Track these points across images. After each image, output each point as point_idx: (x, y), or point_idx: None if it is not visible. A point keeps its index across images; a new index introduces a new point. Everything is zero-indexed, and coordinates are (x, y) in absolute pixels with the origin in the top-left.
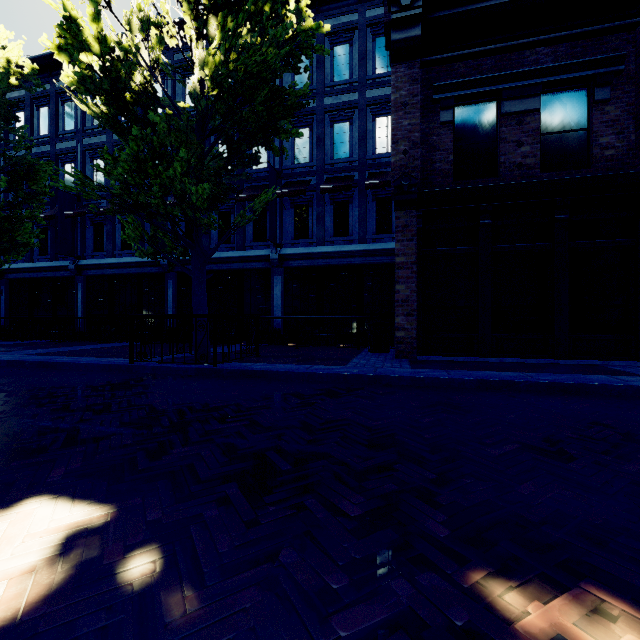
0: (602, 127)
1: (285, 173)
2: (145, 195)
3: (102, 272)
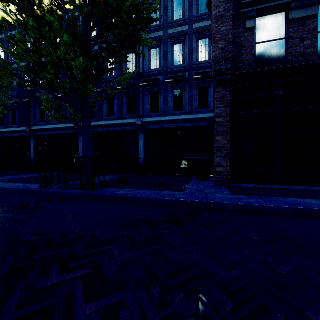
0: None
1: (145, 74)
2: (43, 72)
3: (44, 133)
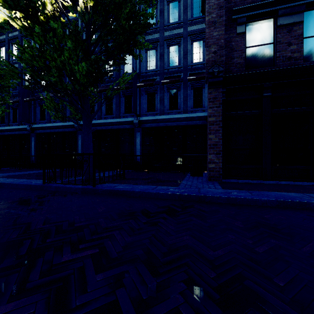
0: None
1: (142, 75)
2: (48, 75)
3: (44, 131)
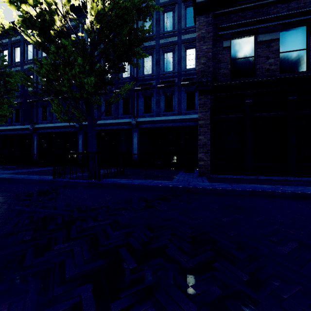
0: None
1: (139, 79)
2: (60, 85)
3: (46, 131)
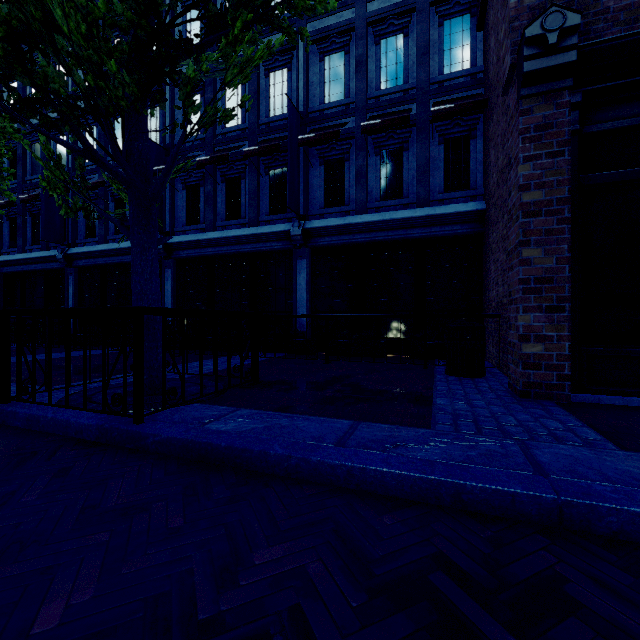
0: None
1: (311, 116)
2: None
3: (93, 262)
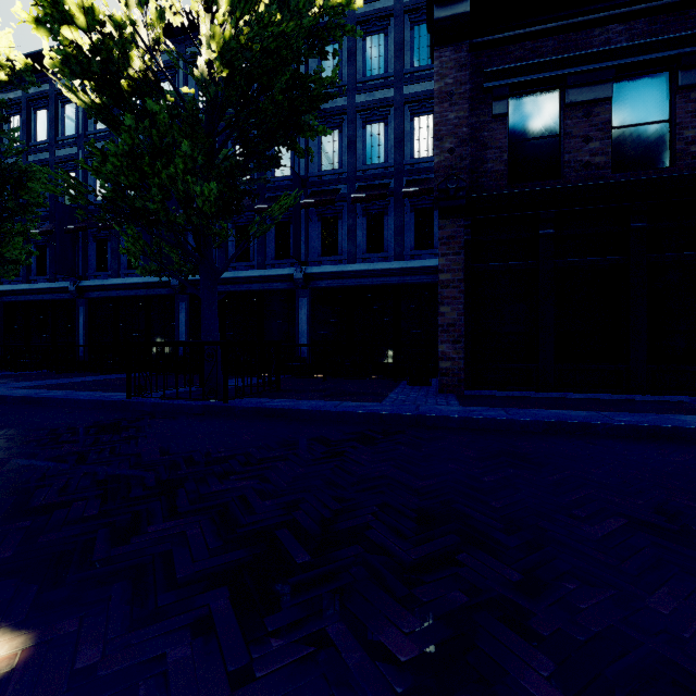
0: (687, 118)
1: (311, 181)
2: (142, 199)
3: (106, 294)
